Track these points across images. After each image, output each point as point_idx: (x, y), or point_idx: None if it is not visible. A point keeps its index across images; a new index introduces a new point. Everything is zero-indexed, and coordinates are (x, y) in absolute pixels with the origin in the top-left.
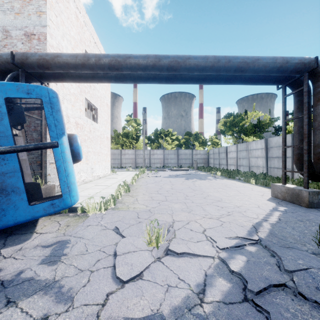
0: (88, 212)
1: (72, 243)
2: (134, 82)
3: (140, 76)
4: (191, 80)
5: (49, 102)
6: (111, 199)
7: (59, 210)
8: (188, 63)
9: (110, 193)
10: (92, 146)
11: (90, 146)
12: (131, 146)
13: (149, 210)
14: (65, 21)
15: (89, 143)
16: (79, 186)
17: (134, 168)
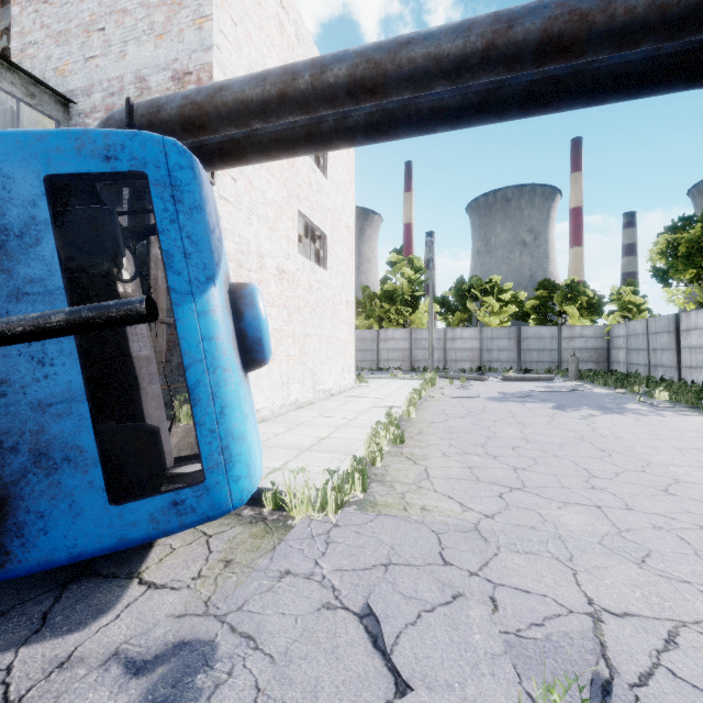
0: (291, 512)
1: (217, 669)
2: (420, 129)
3: (437, 106)
4: (619, 83)
5: (168, 182)
6: (354, 473)
7: (196, 523)
8: (624, 6)
9: (352, 442)
10: (315, 322)
11: (310, 322)
12: (401, 320)
13: (476, 529)
14: (254, 36)
15: (308, 315)
16: (284, 416)
17: (407, 371)
